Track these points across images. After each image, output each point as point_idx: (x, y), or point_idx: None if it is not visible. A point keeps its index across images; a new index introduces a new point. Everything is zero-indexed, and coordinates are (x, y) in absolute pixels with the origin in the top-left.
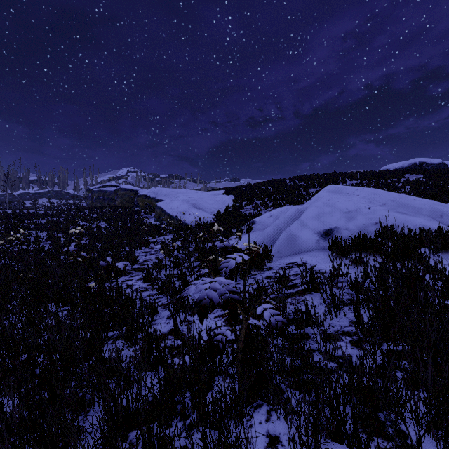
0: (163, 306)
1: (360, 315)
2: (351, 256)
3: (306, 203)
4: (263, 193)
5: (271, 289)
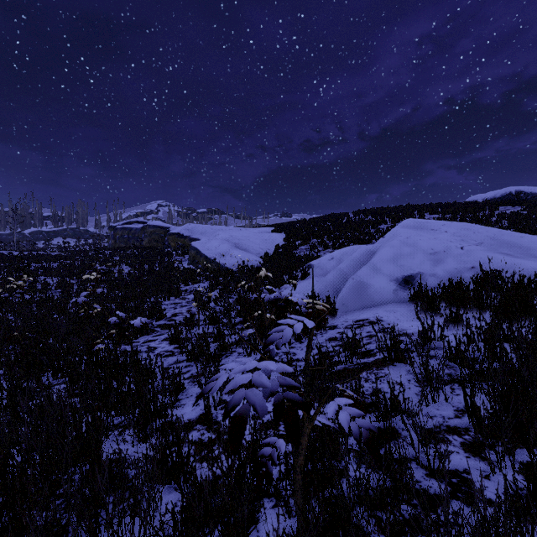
0: (193, 379)
1: (475, 405)
2: (442, 311)
3: (378, 241)
4: (321, 230)
5: (338, 357)
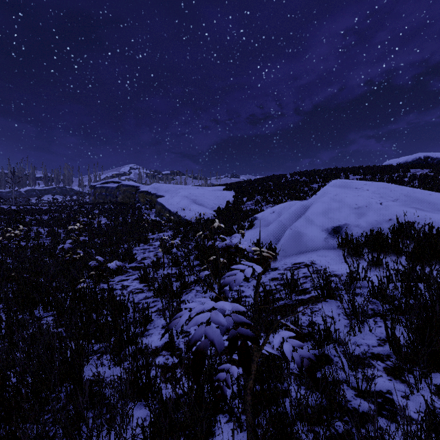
0: (159, 313)
1: (396, 335)
2: (365, 256)
3: (311, 198)
4: (264, 188)
5: (279, 295)
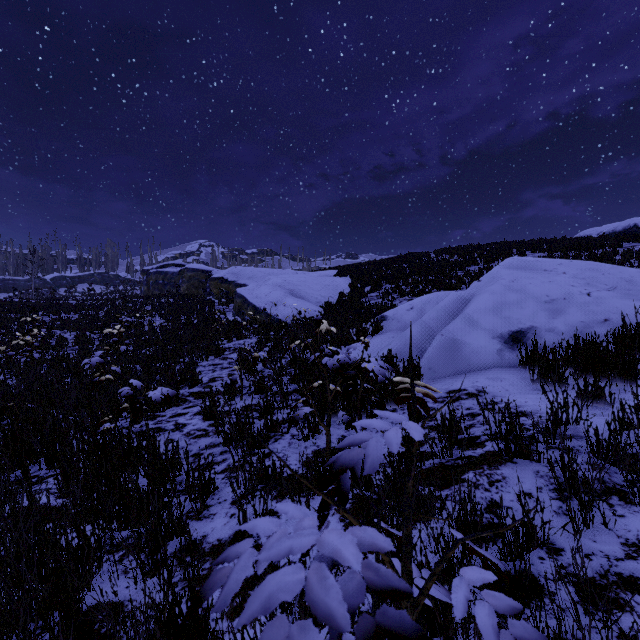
0: (229, 474)
1: None
2: (568, 380)
3: (472, 286)
4: (396, 273)
5: (431, 448)
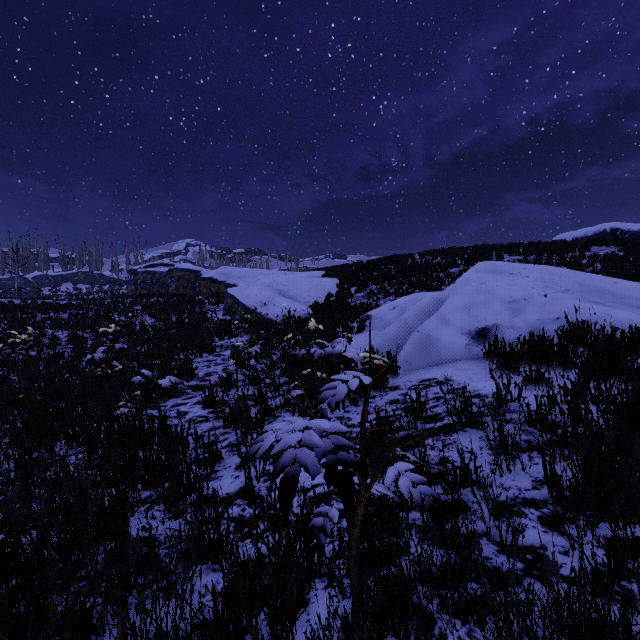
0: (231, 448)
1: (555, 473)
2: (521, 369)
3: (448, 288)
4: (381, 274)
5: (400, 422)
